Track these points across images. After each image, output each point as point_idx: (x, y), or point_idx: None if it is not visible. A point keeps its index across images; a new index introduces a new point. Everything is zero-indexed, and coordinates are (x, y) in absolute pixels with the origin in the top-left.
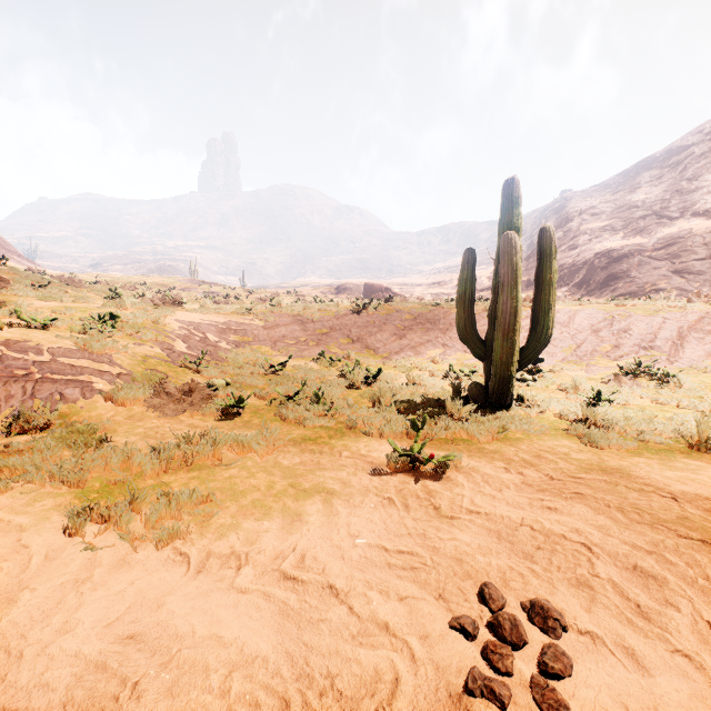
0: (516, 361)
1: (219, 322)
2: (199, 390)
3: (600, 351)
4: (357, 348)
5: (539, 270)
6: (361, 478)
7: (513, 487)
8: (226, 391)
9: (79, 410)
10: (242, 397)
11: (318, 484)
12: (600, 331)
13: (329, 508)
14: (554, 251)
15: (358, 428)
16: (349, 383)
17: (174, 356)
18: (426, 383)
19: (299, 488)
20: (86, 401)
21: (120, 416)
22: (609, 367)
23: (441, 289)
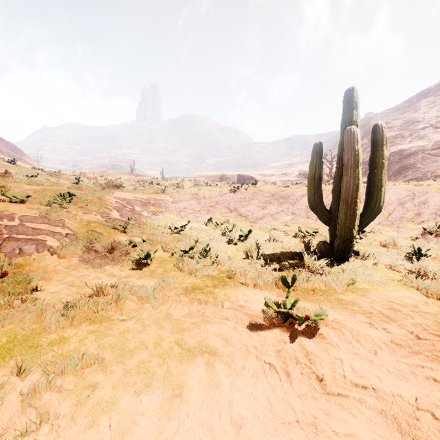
0: (356, 226)
1: (143, 199)
2: (119, 247)
3: (406, 217)
4: (233, 215)
5: (373, 156)
6: (241, 334)
7: (385, 347)
8: (141, 246)
9: (31, 261)
10: (149, 252)
11: (201, 342)
12: (405, 203)
13: (211, 375)
14: (385, 142)
15: (236, 277)
16: (228, 240)
17: (110, 221)
18: (282, 240)
19: (184, 346)
20: (38, 254)
21: (61, 265)
22: (414, 229)
23: (287, 177)
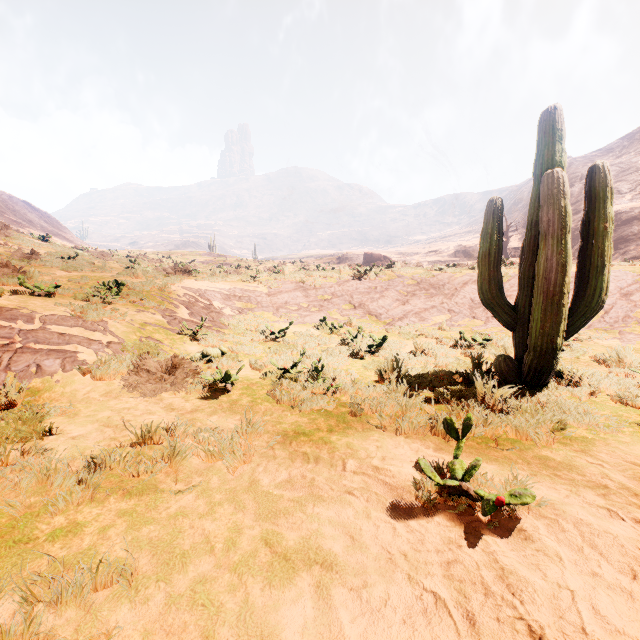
0: (562, 331)
1: (224, 289)
2: (183, 363)
3: (634, 317)
4: (358, 314)
5: (588, 218)
6: (377, 524)
7: None
8: (219, 361)
9: (53, 385)
10: (229, 372)
11: (308, 540)
12: (631, 295)
13: (324, 615)
14: (610, 194)
15: (364, 414)
16: (351, 352)
17: (175, 322)
18: (436, 353)
19: (277, 548)
20: (63, 374)
21: (96, 391)
22: None
23: (438, 257)
